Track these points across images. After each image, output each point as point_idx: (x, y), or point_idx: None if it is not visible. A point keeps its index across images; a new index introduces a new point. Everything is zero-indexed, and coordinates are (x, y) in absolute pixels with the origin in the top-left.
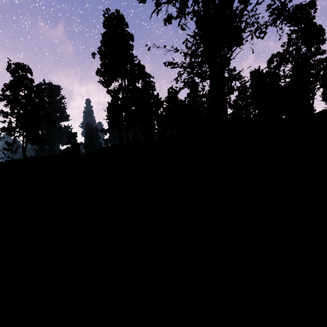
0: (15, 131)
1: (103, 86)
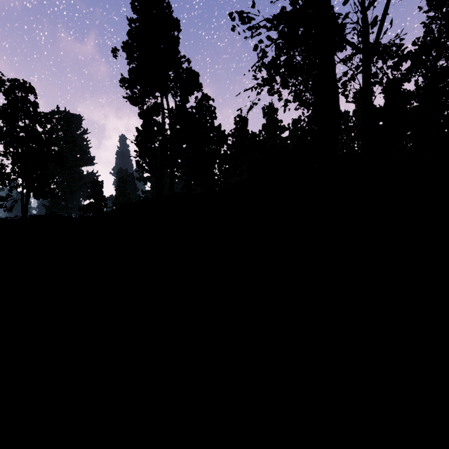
0: (10, 178)
1: (132, 103)
